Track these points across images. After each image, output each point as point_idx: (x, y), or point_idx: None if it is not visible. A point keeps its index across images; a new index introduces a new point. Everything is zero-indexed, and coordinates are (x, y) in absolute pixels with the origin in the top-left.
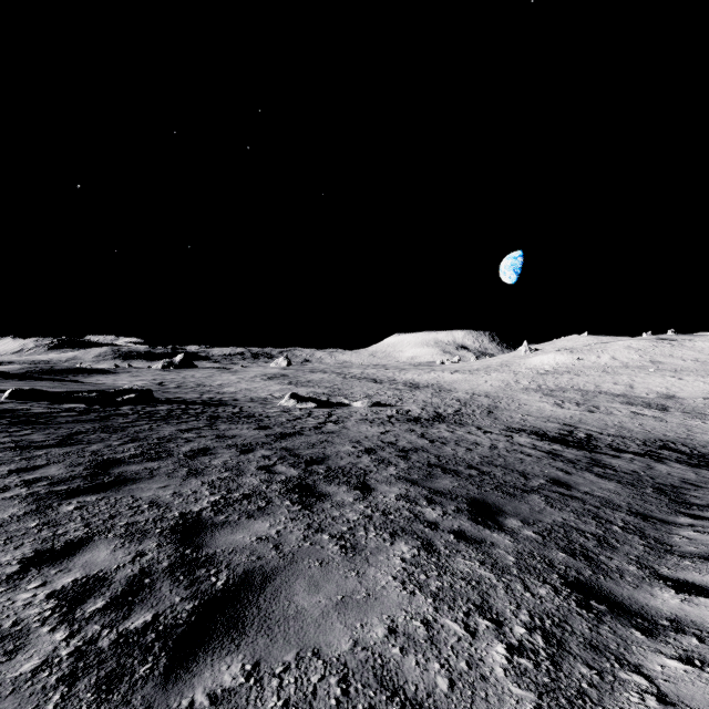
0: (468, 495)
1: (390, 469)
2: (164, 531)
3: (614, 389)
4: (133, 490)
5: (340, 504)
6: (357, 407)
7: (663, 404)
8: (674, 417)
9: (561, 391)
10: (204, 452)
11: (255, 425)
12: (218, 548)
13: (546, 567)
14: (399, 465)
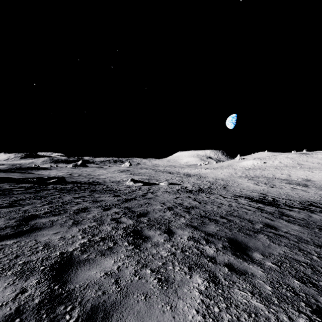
0: (226, 236)
1: (181, 219)
2: (46, 268)
3: (281, 176)
4: (37, 235)
5: (156, 244)
6: (162, 185)
7: (305, 184)
8: (311, 190)
9: (256, 177)
10: (84, 210)
11: (112, 195)
12: (77, 284)
13: (293, 295)
14: (186, 217)
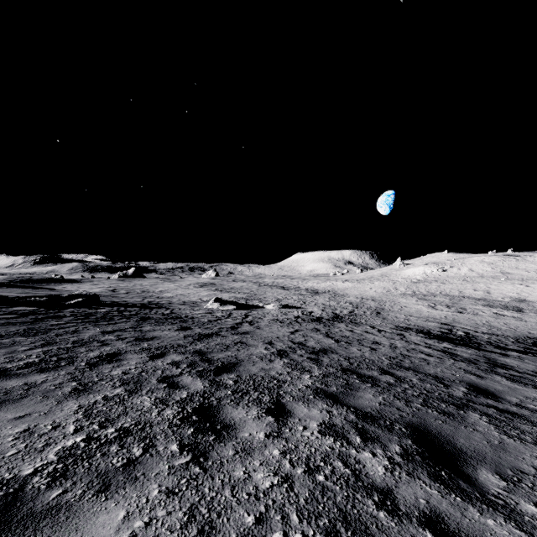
0: (403, 419)
1: (304, 377)
2: None
3: (474, 294)
4: None
5: (247, 448)
6: (269, 309)
7: (517, 307)
8: (530, 317)
9: (432, 296)
10: (111, 358)
11: (177, 326)
12: None
13: None
14: (313, 372)
